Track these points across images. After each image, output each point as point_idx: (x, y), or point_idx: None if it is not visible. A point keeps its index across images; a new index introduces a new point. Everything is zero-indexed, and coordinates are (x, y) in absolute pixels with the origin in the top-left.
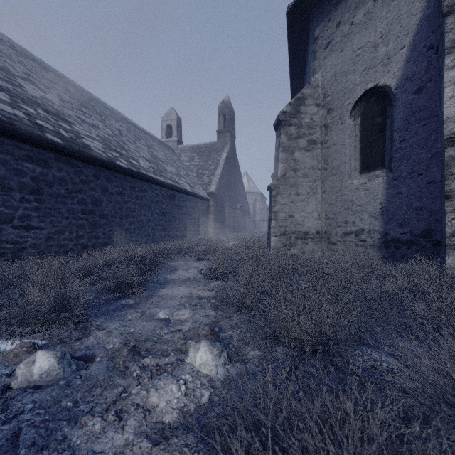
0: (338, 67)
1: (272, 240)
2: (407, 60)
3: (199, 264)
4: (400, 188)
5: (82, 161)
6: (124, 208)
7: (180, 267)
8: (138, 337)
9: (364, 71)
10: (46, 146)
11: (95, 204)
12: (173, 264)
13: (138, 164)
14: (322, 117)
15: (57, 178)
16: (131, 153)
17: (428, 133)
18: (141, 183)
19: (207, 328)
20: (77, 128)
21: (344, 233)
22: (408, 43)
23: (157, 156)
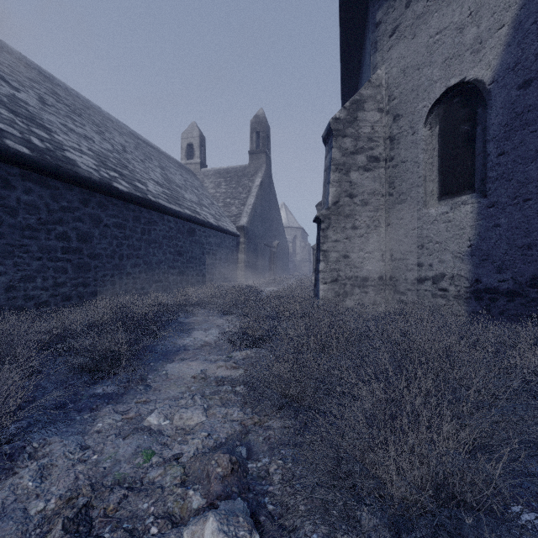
0: (409, 59)
1: (321, 288)
2: (507, 43)
3: (224, 320)
4: (498, 219)
5: (62, 181)
6: (124, 246)
7: (198, 325)
8: (101, 476)
9: (445, 62)
10: (5, 158)
11: (83, 240)
12: (188, 321)
13: (145, 188)
14: (386, 127)
15: (23, 203)
16: (137, 174)
17: None
18: (149, 213)
19: (224, 460)
20: (59, 137)
21: (417, 279)
22: (510, 19)
23: (173, 180)
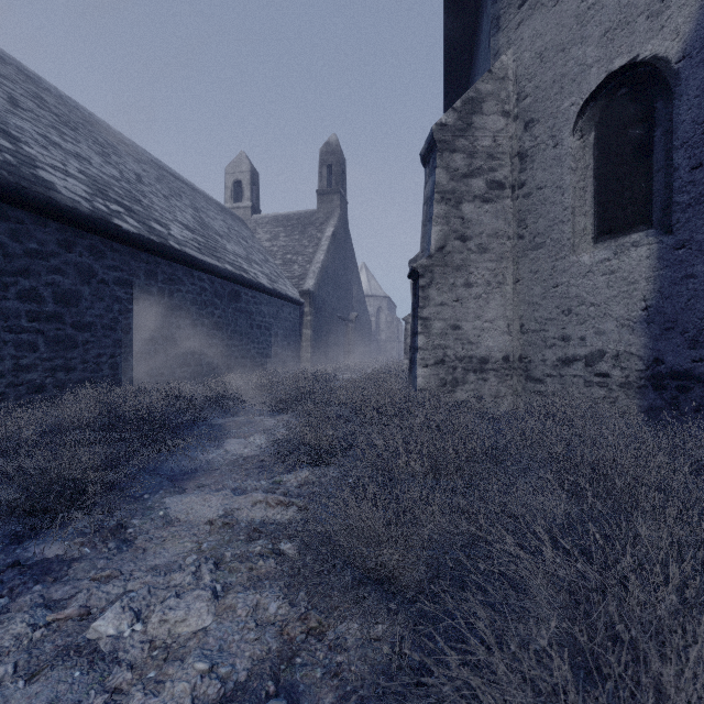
0: (548, 36)
1: (420, 374)
2: None
3: (276, 421)
4: (692, 266)
5: (29, 211)
6: (132, 312)
7: (237, 429)
8: None
9: (605, 36)
10: None
11: (63, 301)
12: (223, 423)
13: (165, 231)
14: (513, 139)
15: None
16: (156, 212)
17: None
18: (171, 267)
19: None
20: (31, 150)
21: (561, 360)
22: None
23: (211, 225)
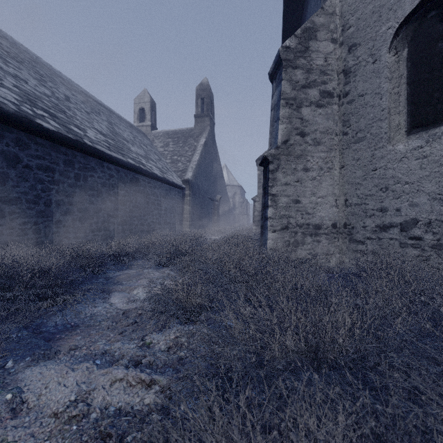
0: None
1: (270, 237)
2: None
3: (160, 273)
4: None
5: None
6: (52, 191)
7: (127, 281)
8: None
9: None
10: None
11: None
12: (117, 275)
13: (82, 133)
14: (339, 60)
15: None
16: (77, 120)
17: None
18: (85, 158)
19: None
20: None
21: (379, 226)
22: None
23: (120, 134)
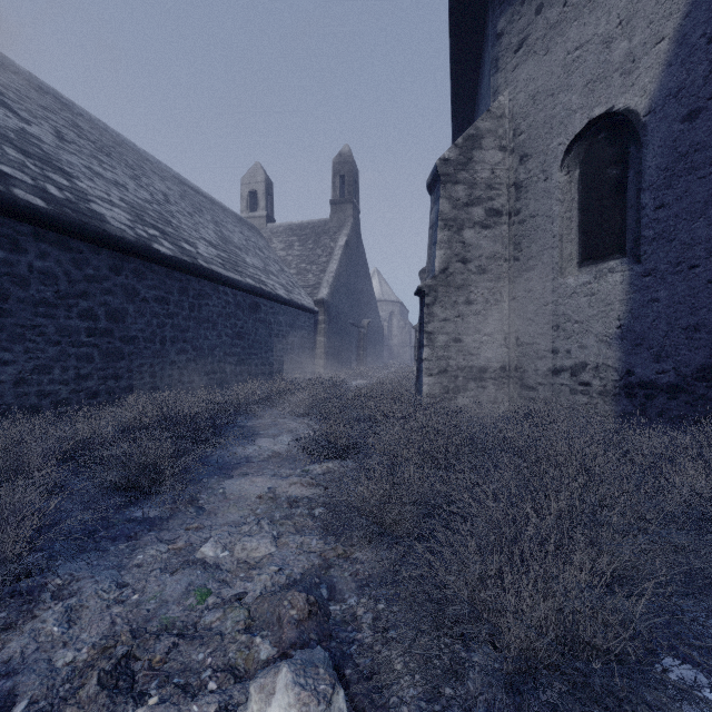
0: (540, 81)
1: (425, 382)
2: (668, 61)
3: (298, 423)
4: (656, 292)
5: (87, 242)
6: (167, 326)
7: (264, 430)
8: (145, 621)
9: (587, 86)
10: (13, 212)
11: (113, 318)
12: (251, 425)
13: (194, 251)
14: (510, 170)
15: (37, 271)
16: (184, 232)
17: (710, 191)
18: (200, 283)
19: (300, 600)
20: (82, 185)
21: (550, 370)
22: (671, 31)
23: (231, 239)
